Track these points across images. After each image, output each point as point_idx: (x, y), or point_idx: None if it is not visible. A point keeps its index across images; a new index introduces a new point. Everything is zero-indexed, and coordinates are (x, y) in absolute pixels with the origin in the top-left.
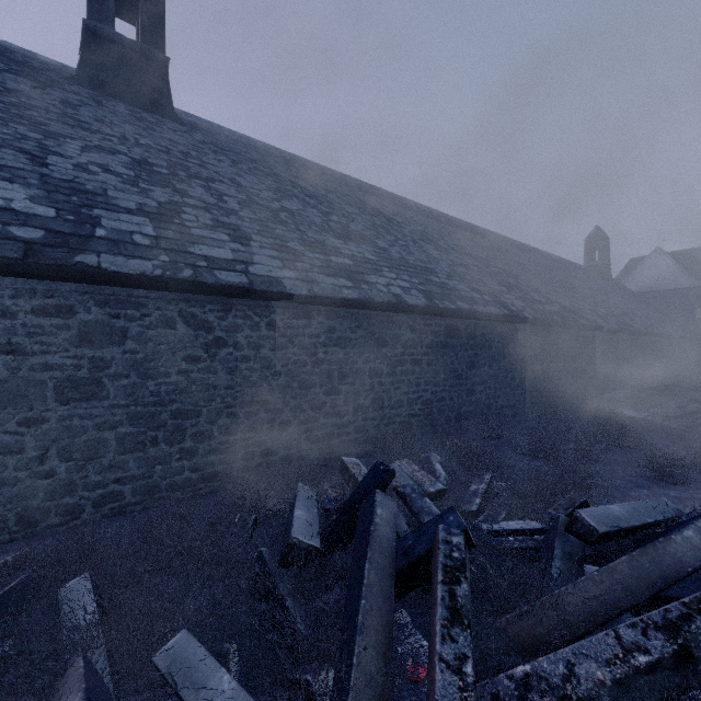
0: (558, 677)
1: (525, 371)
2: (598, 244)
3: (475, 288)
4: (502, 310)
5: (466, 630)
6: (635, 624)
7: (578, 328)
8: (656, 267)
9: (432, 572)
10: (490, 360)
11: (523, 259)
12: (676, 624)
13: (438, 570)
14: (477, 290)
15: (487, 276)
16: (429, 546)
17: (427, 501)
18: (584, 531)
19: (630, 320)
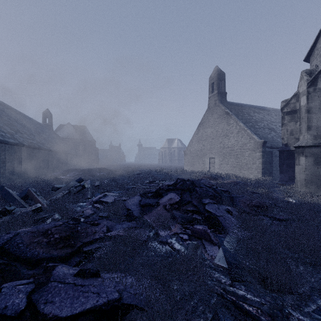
0: (55, 198)
1: (25, 165)
2: (48, 116)
3: (2, 130)
4: (16, 141)
5: (41, 196)
6: (64, 191)
7: (44, 149)
8: (69, 129)
9: (29, 195)
10: (11, 160)
11: (16, 117)
12: (69, 189)
13: (32, 192)
14: (3, 131)
15: (5, 125)
16: (25, 194)
17: (15, 192)
18: (55, 188)
19: (60, 148)
